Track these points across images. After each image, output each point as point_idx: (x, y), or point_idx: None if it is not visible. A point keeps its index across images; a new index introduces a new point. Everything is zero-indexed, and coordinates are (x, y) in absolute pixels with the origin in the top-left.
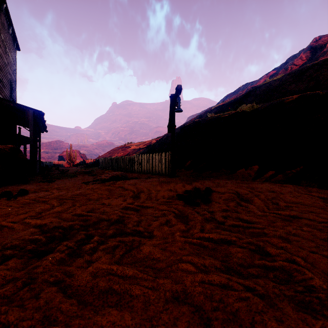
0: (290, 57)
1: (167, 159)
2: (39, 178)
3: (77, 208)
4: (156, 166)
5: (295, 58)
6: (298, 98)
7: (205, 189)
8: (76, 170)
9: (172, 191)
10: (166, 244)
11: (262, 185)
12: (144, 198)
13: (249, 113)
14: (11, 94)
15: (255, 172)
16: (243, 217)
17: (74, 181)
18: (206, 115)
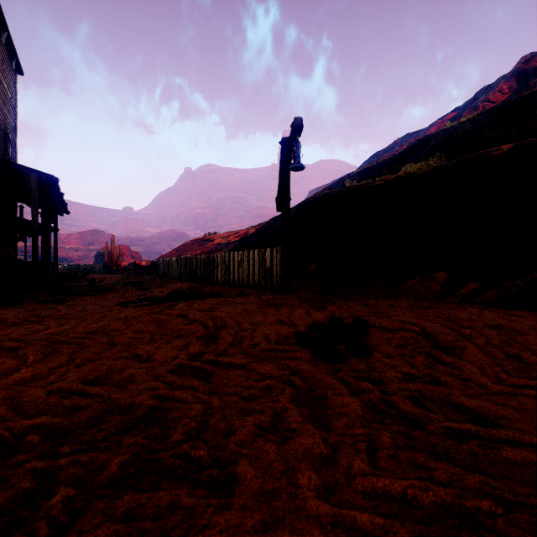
0: (481, 90)
1: (276, 260)
2: (45, 295)
3: (71, 369)
4: (255, 272)
5: (490, 91)
6: (513, 149)
7: (354, 321)
8: (119, 279)
9: (286, 326)
10: (272, 534)
11: (466, 312)
12: (226, 341)
13: (422, 177)
14: (6, 148)
15: (441, 284)
16: (460, 399)
17: (104, 300)
18: (341, 186)
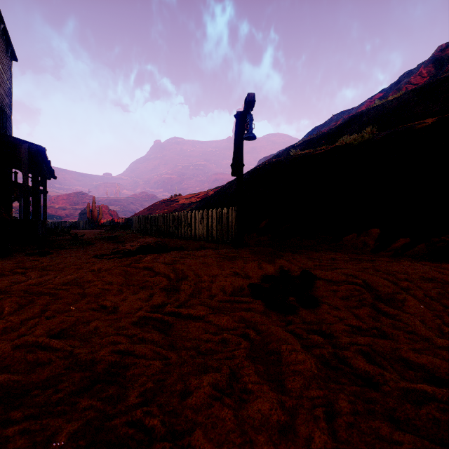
0: (404, 74)
1: (231, 218)
2: (33, 247)
3: (41, 321)
4: (213, 229)
5: (412, 75)
6: (436, 122)
7: (302, 274)
8: (98, 234)
9: (241, 278)
10: None
11: (401, 265)
12: (187, 292)
13: (357, 146)
14: (3, 123)
15: (375, 239)
16: (409, 354)
17: (83, 252)
18: (286, 155)
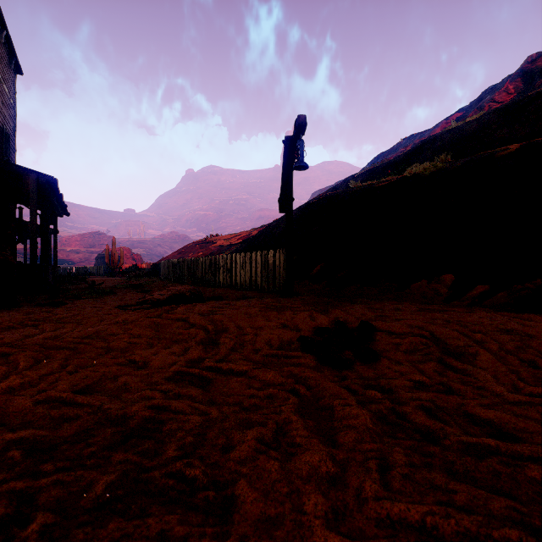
0: (486, 90)
1: (278, 262)
2: (43, 297)
3: (63, 377)
4: (258, 275)
5: (496, 91)
6: (521, 149)
7: (360, 325)
8: (119, 282)
9: (290, 330)
10: None
11: (476, 315)
12: (227, 346)
13: (428, 177)
14: (5, 148)
15: (448, 287)
16: (476, 409)
17: (103, 303)
18: (345, 187)
